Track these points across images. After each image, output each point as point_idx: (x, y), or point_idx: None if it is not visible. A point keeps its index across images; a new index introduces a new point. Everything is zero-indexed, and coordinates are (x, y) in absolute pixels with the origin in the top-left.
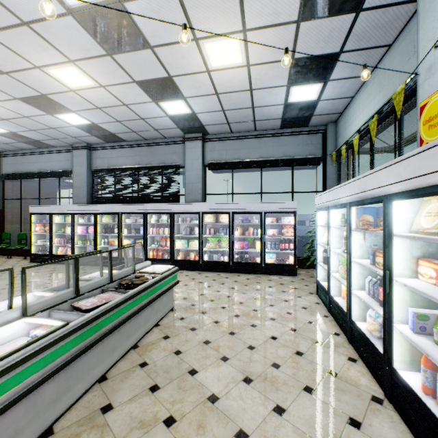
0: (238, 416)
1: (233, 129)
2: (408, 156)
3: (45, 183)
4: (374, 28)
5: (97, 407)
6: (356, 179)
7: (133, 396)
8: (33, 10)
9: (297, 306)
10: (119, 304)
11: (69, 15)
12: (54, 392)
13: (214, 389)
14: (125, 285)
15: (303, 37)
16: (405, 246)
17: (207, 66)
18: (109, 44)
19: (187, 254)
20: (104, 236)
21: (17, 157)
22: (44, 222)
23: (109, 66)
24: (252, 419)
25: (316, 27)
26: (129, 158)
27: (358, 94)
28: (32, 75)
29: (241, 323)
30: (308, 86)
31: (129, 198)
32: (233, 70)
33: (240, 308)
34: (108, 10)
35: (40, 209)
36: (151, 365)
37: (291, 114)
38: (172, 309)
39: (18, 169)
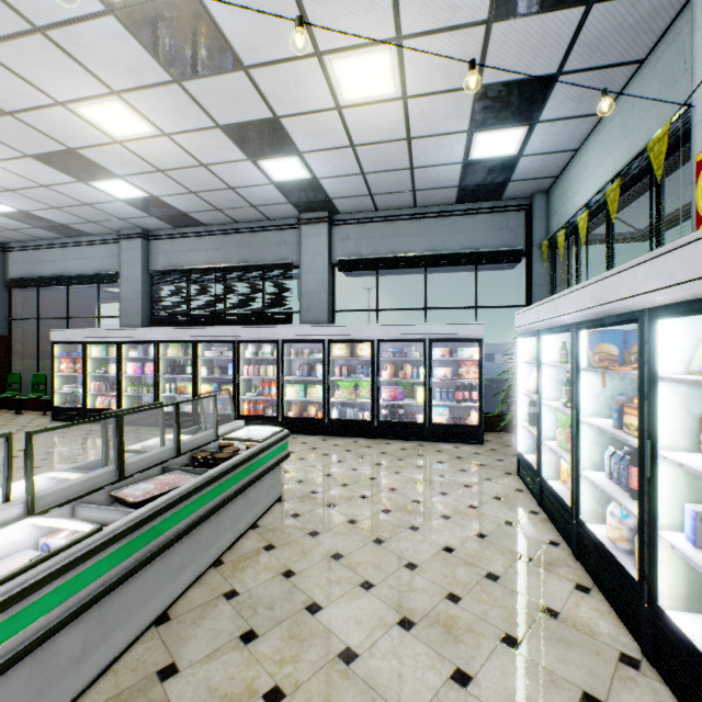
0: (391, 688)
1: (379, 204)
2: (687, 241)
3: (77, 294)
4: (616, 32)
5: (152, 669)
6: (588, 284)
7: (212, 650)
8: (51, 7)
9: (486, 495)
10: (190, 494)
11: (110, 14)
12: (78, 645)
13: (350, 639)
14: (201, 461)
15: (496, 49)
16: (678, 396)
17: (337, 98)
18: (175, 64)
19: (303, 409)
20: (170, 379)
21: (31, 252)
22: (73, 355)
23: (177, 100)
24: (415, 694)
25: (519, 30)
26: (211, 252)
27: (585, 144)
28: (52, 117)
29: (393, 523)
30: (503, 132)
31: (209, 318)
32: (379, 105)
33: (391, 498)
34: (173, 5)
35: (68, 335)
36: (244, 596)
37: (475, 179)
38: (280, 500)
39: (32, 271)
